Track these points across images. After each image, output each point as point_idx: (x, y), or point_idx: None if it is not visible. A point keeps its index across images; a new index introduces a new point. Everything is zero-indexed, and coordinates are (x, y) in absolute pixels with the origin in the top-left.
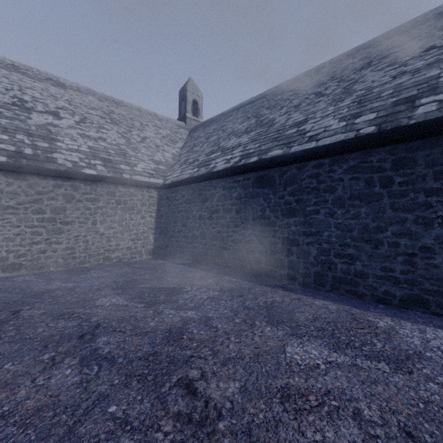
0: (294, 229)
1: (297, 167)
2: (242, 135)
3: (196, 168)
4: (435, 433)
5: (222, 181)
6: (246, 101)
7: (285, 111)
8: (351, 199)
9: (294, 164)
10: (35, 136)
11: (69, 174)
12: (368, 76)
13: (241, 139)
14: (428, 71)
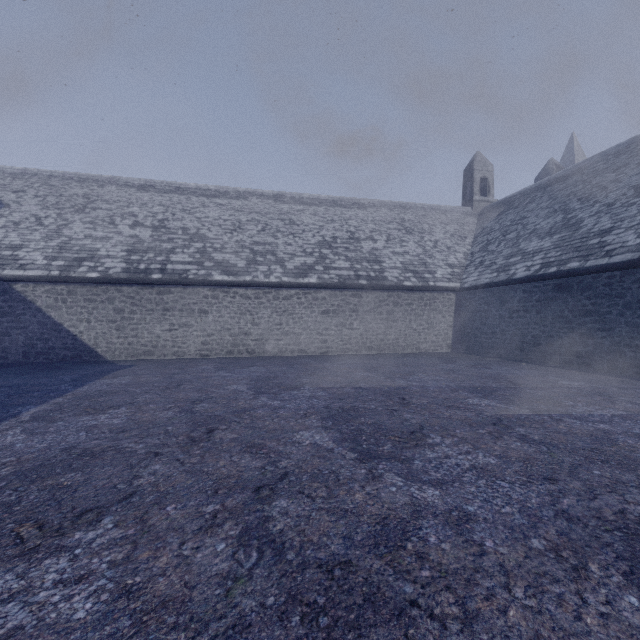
0: (590, 326)
1: (593, 277)
2: (545, 237)
3: (494, 273)
4: (610, 393)
5: (522, 286)
6: (556, 174)
7: (596, 210)
8: (637, 303)
9: (590, 274)
10: (370, 261)
11: (397, 287)
12: None
13: (543, 243)
14: None
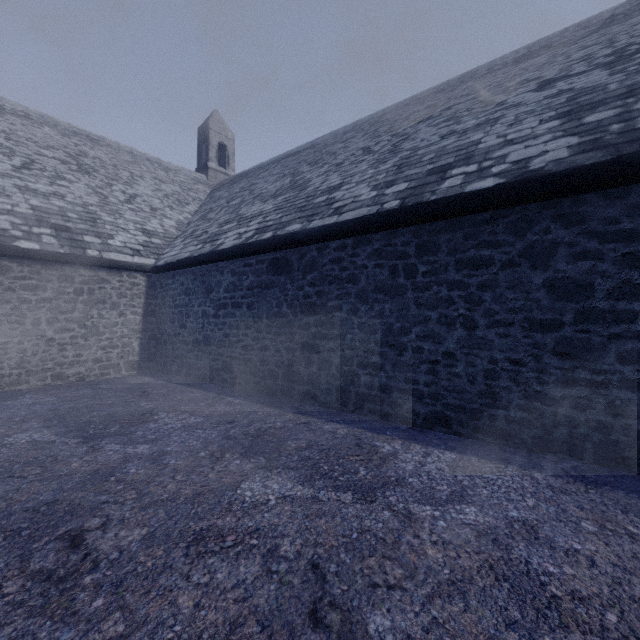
0: (314, 331)
1: (318, 248)
2: (269, 200)
3: (200, 244)
4: (345, 562)
5: (231, 264)
6: (292, 150)
7: (325, 169)
8: (375, 292)
9: (315, 244)
10: None
11: None
12: (421, 132)
13: (265, 205)
14: (474, 134)
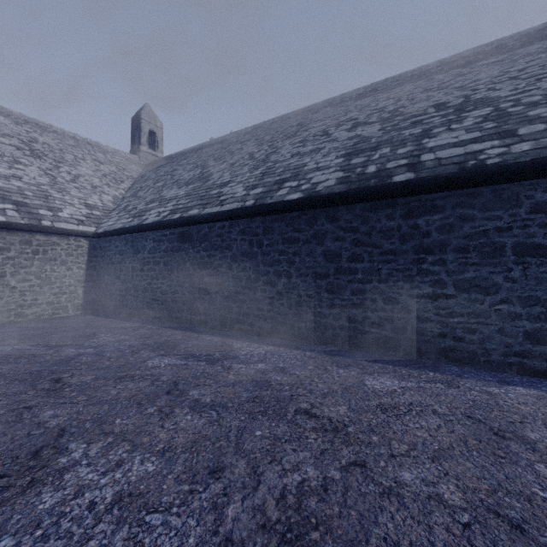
0: (207, 280)
1: (209, 226)
2: (183, 186)
3: (131, 218)
4: (189, 381)
5: (152, 234)
6: (207, 142)
7: (223, 167)
8: (241, 256)
9: (207, 223)
10: None
11: None
12: (284, 148)
13: (179, 191)
14: (306, 158)
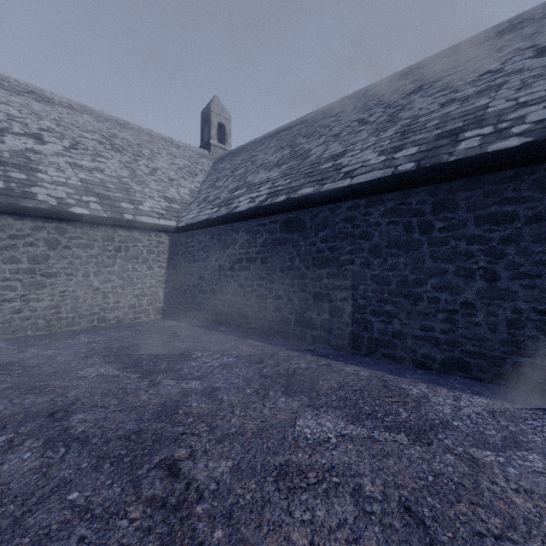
0: (327, 282)
1: (331, 208)
2: (273, 168)
3: (216, 208)
4: (435, 507)
5: (245, 224)
6: (283, 126)
7: (323, 140)
8: (388, 247)
9: (327, 205)
10: (9, 164)
11: (53, 214)
12: (416, 102)
13: (270, 173)
14: (478, 100)
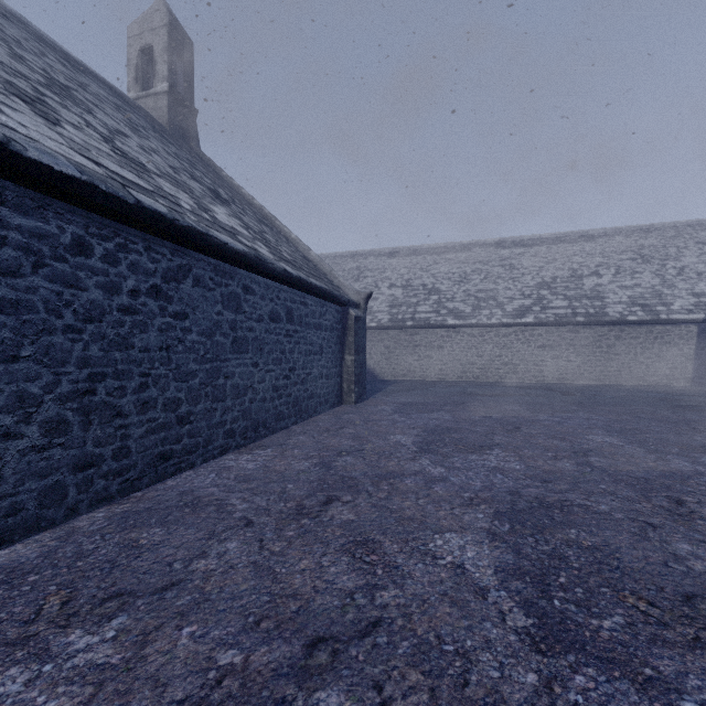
0: None
1: None
2: None
3: None
4: None
5: None
6: None
7: None
8: None
9: None
10: (591, 298)
11: (618, 322)
12: None
13: None
14: None
